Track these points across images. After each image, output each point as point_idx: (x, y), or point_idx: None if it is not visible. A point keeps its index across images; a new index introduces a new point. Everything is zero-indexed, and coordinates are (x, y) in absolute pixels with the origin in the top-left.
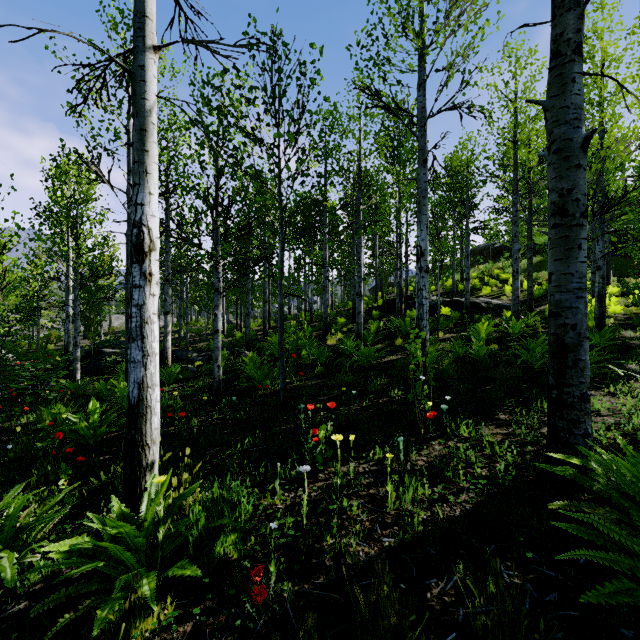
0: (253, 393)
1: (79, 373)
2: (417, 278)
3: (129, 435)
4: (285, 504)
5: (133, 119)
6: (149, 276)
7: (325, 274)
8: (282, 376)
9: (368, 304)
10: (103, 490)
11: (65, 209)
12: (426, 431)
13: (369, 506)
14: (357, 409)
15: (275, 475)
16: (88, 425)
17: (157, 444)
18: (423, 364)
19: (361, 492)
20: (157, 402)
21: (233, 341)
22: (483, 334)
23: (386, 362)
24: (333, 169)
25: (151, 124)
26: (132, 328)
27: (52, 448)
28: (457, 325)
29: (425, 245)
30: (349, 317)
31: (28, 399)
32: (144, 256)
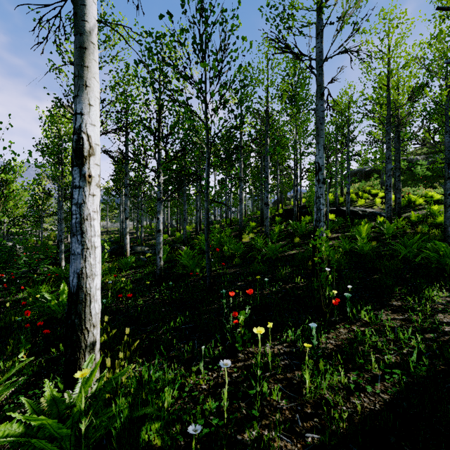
0: (186, 278)
1: (63, 261)
2: (315, 188)
3: (70, 319)
4: (208, 384)
5: (75, 39)
6: (88, 178)
7: (241, 190)
8: (208, 266)
9: (272, 213)
10: (60, 359)
11: (53, 143)
12: (330, 315)
13: (287, 392)
14: (268, 293)
15: (201, 353)
16: (58, 302)
17: (96, 327)
18: (320, 257)
19: (278, 375)
20: (96, 290)
21: (174, 239)
22: (364, 234)
23: (288, 255)
24: (246, 112)
25: (90, 44)
26: (73, 224)
27: (24, 322)
28: (341, 227)
29: (322, 162)
30: (258, 222)
31: (22, 281)
32: (84, 160)
